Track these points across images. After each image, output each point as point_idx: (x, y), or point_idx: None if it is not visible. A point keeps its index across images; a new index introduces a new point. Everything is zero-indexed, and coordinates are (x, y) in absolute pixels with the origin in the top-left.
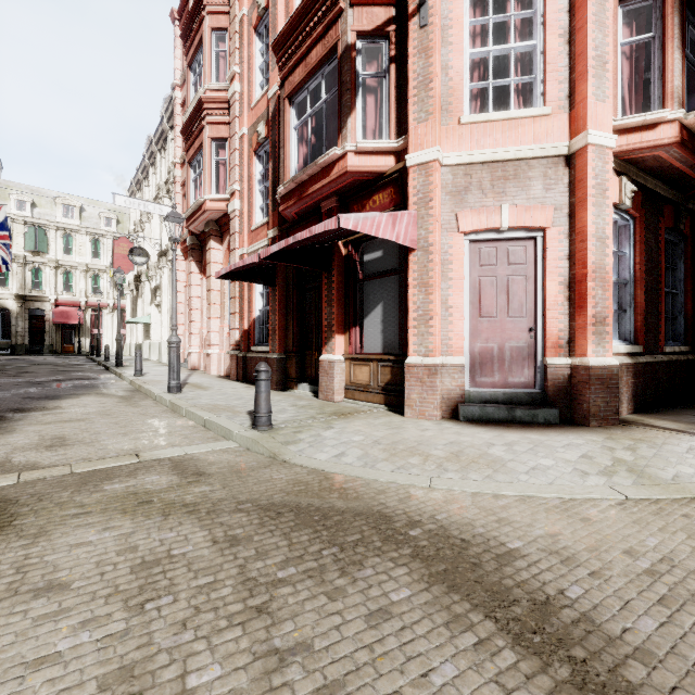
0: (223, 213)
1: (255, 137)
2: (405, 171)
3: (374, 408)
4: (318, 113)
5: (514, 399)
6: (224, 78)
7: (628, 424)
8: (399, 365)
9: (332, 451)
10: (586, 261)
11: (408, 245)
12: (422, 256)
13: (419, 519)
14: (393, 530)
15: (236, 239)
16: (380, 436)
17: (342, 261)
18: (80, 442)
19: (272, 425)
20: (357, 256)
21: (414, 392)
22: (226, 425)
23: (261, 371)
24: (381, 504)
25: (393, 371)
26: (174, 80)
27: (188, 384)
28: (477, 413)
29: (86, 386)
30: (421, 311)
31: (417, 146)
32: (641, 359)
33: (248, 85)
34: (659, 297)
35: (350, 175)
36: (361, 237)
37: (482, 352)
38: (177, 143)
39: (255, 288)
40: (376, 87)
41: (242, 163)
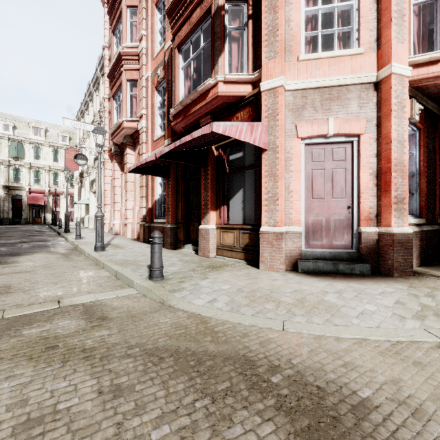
0: (135, 130)
1: (156, 78)
2: (259, 94)
3: (237, 263)
4: (199, 61)
5: (337, 256)
6: (135, 39)
7: (420, 274)
8: (254, 232)
9: (207, 297)
10: (390, 157)
11: (262, 147)
12: (272, 155)
13: (278, 364)
14: (257, 376)
15: (143, 147)
16: (242, 285)
17: (215, 160)
18: (20, 290)
19: (163, 276)
20: (225, 156)
21: (266, 252)
22: (130, 276)
23: (155, 237)
24: (246, 347)
25: (250, 237)
26: (104, 43)
27: (110, 245)
28: (311, 267)
29: (41, 246)
30: (271, 193)
31: (268, 76)
32: (424, 228)
33: (151, 43)
34: (435, 184)
35: (220, 98)
36: (227, 143)
37: (314, 223)
38: (106, 85)
39: (156, 180)
40: (238, 37)
41: (147, 96)
